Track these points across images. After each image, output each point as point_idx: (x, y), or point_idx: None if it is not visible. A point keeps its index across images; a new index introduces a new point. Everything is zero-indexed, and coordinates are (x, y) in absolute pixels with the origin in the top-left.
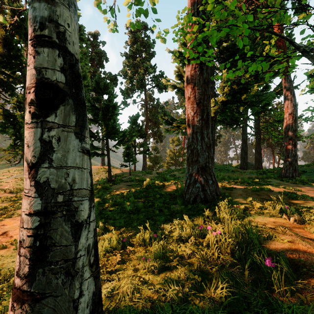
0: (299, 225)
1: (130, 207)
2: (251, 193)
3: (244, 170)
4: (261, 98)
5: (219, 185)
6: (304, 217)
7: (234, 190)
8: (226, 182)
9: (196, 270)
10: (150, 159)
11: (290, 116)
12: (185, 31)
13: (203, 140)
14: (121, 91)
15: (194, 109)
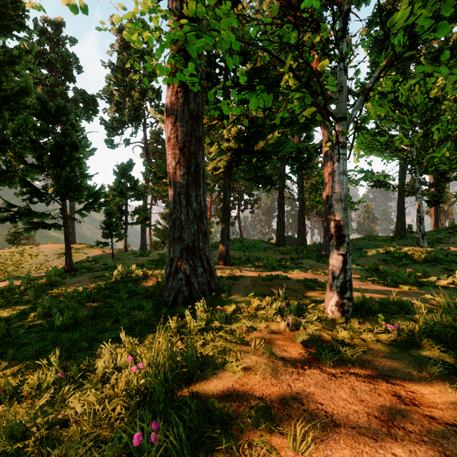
0: (291, 332)
1: (63, 320)
2: (261, 283)
3: (279, 247)
4: (301, 151)
5: (226, 273)
6: (305, 317)
7: (241, 280)
8: (246, 267)
9: (59, 455)
10: (157, 232)
11: (330, 176)
12: (148, 28)
13: (190, 206)
14: (103, 124)
15: (175, 156)
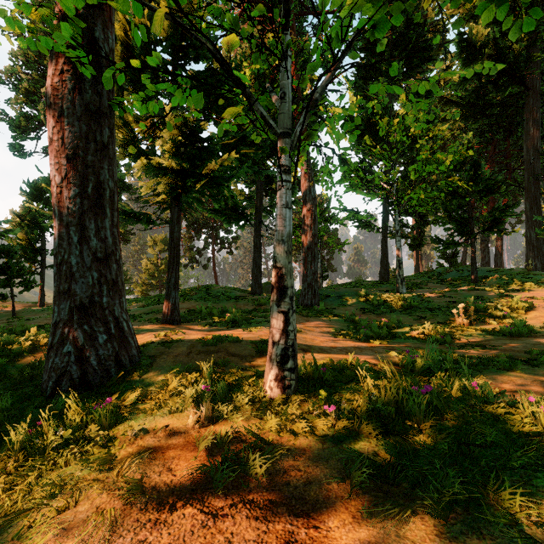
0: (203, 429)
1: None
2: (201, 349)
3: (254, 295)
4: None
5: (161, 336)
6: (235, 400)
7: (176, 346)
8: (202, 324)
9: None
10: None
11: (308, 213)
12: None
13: (87, 244)
14: (3, 120)
15: (61, 168)
